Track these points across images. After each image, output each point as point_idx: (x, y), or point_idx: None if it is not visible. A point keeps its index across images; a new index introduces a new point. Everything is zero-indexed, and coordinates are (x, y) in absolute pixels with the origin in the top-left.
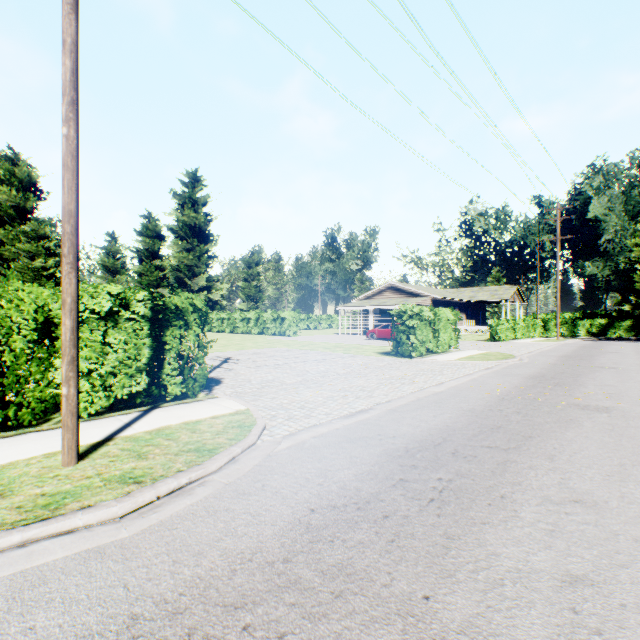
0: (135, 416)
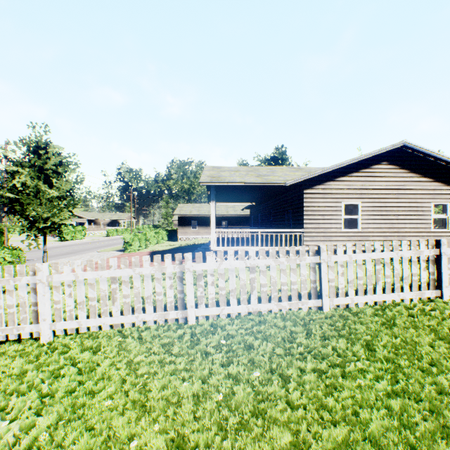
0: None
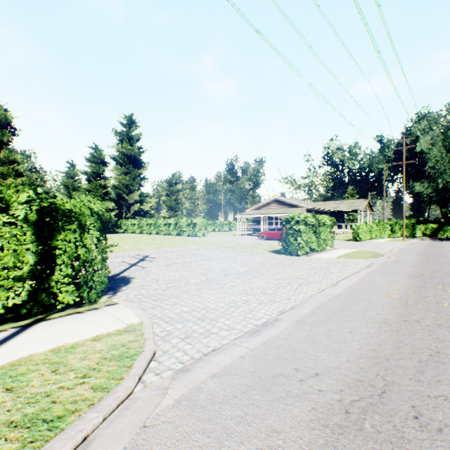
0: (4, 336)
